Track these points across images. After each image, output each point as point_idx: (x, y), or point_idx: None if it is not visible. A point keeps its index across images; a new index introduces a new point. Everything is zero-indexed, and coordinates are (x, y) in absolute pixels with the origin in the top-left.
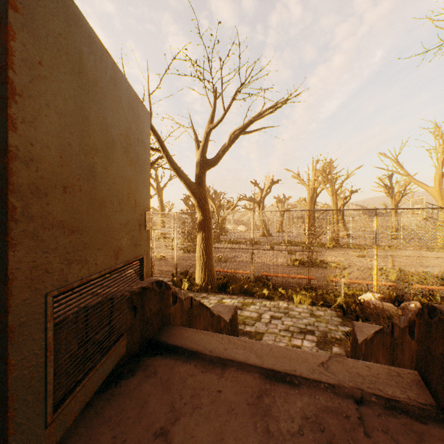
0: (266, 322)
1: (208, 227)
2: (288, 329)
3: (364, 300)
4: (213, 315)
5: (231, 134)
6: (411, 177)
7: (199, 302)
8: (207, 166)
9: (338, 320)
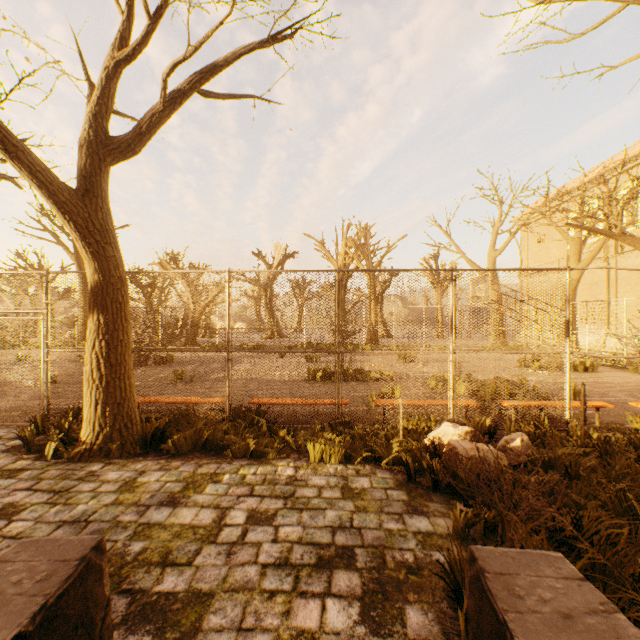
0: (233, 540)
1: (115, 302)
2: (289, 560)
3: (441, 440)
4: None
5: (165, 73)
6: (463, 255)
7: None
8: (110, 151)
9: (400, 497)
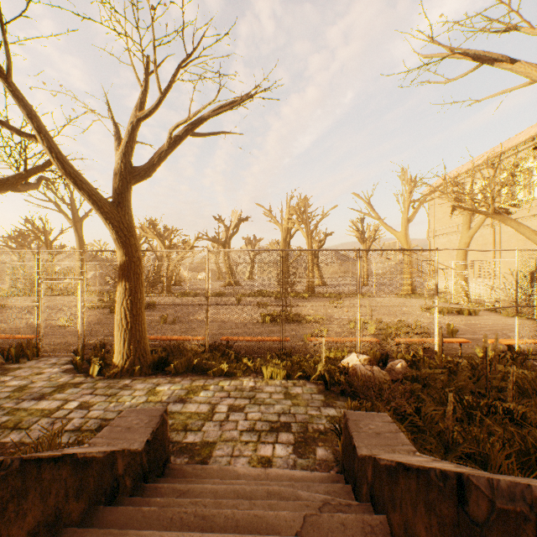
0: (222, 419)
1: (136, 274)
2: (254, 428)
3: (349, 364)
4: (87, 463)
5: (171, 129)
6: (381, 221)
7: (21, 462)
8: (134, 176)
9: (320, 398)
